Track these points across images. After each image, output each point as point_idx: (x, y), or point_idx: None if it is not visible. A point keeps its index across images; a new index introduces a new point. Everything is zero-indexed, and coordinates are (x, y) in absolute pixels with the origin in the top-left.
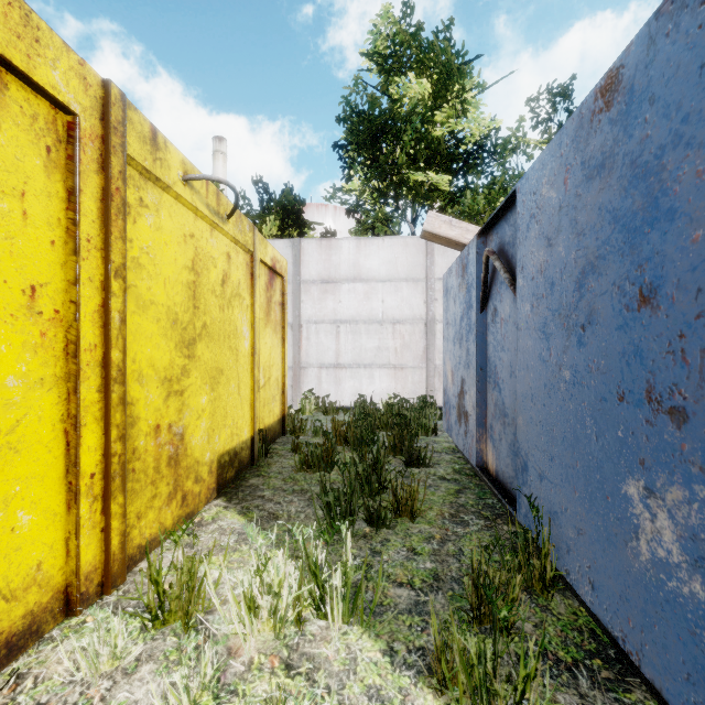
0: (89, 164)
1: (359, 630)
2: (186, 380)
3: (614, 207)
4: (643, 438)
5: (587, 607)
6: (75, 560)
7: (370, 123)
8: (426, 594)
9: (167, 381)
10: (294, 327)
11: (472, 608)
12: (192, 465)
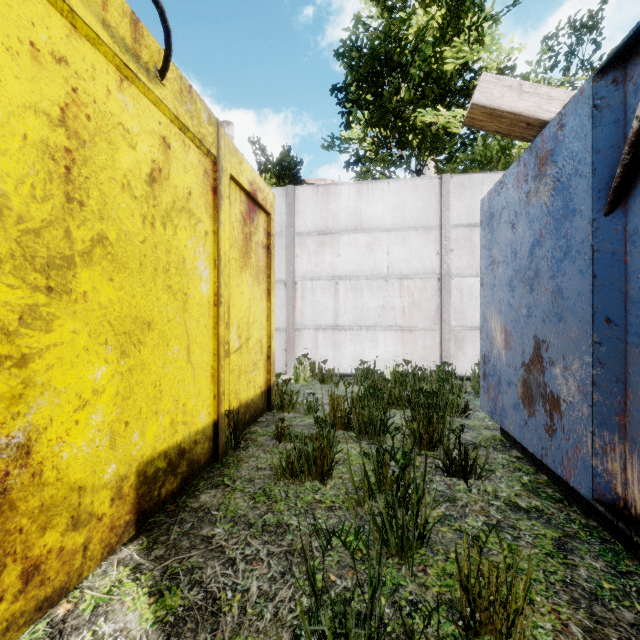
0: None
1: None
2: (40, 336)
3: None
4: None
5: None
6: None
7: (373, 50)
8: None
9: None
10: (288, 285)
11: None
12: (60, 499)
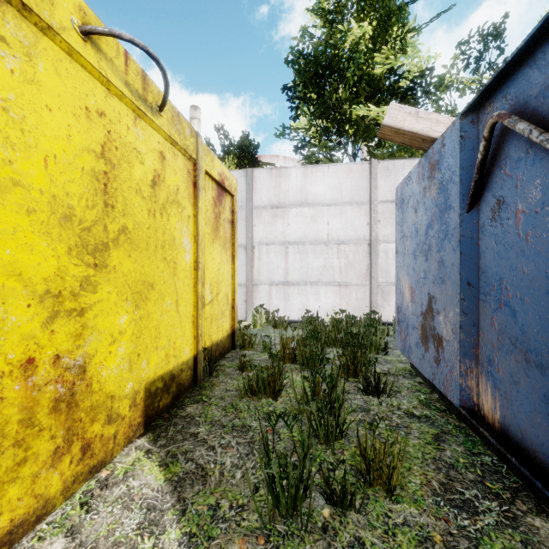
0: None
1: None
2: (90, 296)
3: None
4: None
5: None
6: None
7: (316, 60)
8: None
9: (52, 297)
10: (247, 248)
11: None
12: (101, 402)
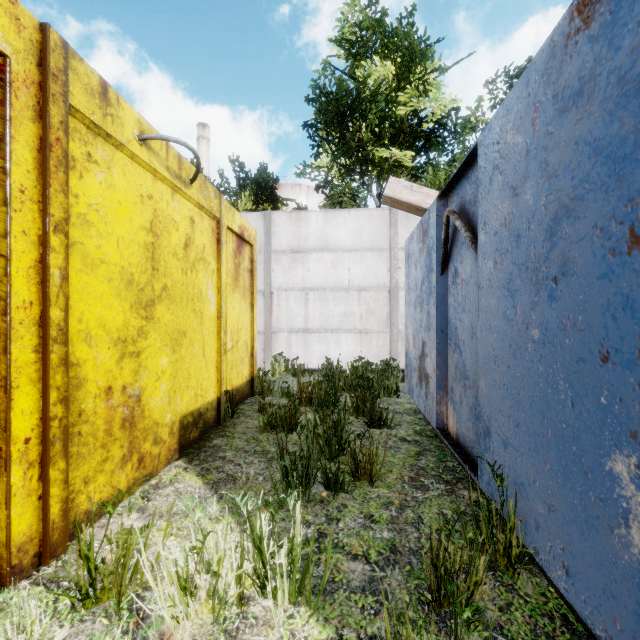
0: (23, 111)
1: (307, 613)
2: (143, 341)
3: (595, 137)
4: (636, 407)
5: (557, 588)
6: (5, 531)
7: (337, 102)
8: (382, 568)
9: (121, 342)
10: (266, 294)
11: (430, 590)
12: (150, 427)
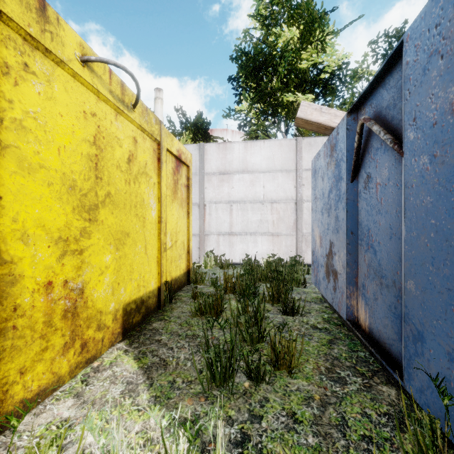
0: None
1: None
2: (87, 241)
3: None
4: None
5: None
6: None
7: (254, 58)
8: None
9: (63, 241)
10: (200, 206)
11: None
12: (93, 315)
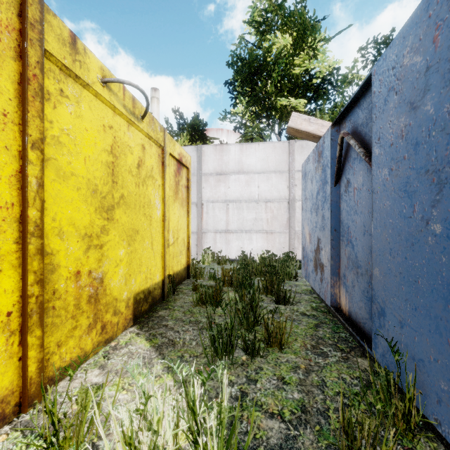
0: (6, 50)
1: None
2: (105, 237)
3: None
4: None
5: None
6: None
7: (250, 65)
8: (295, 427)
9: (88, 237)
10: (198, 205)
11: None
12: (110, 302)
